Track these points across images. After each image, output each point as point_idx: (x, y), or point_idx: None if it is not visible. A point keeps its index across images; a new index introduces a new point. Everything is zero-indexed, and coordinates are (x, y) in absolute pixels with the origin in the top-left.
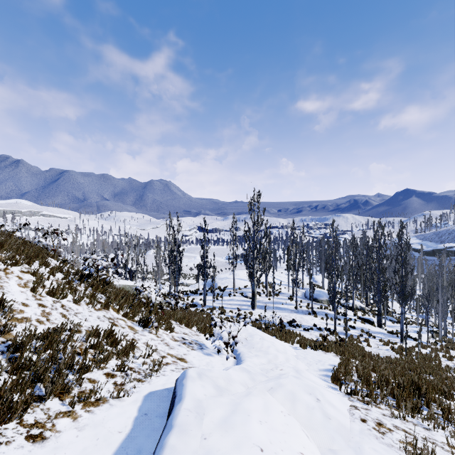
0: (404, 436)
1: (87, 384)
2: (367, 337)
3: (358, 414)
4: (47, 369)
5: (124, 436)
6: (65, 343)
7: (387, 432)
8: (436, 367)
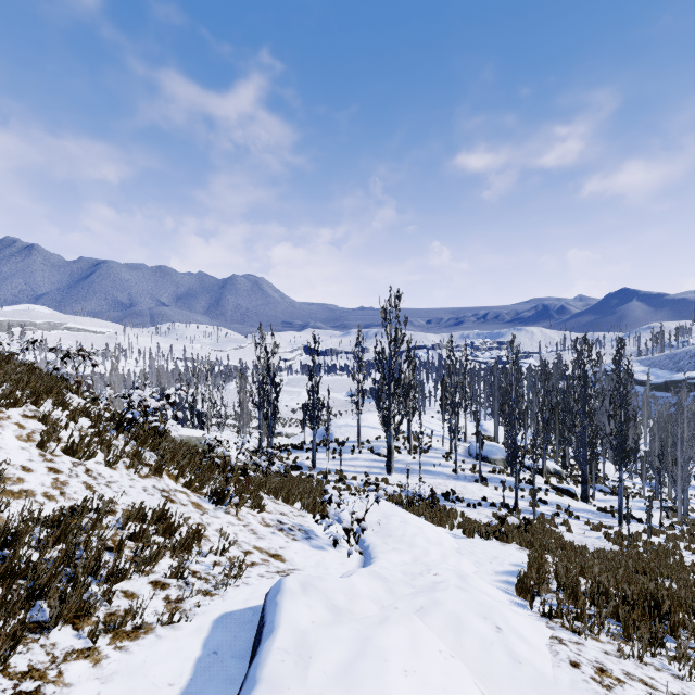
0: (643, 692)
1: (121, 600)
2: (566, 517)
3: (565, 652)
4: (55, 577)
5: (177, 691)
6: (88, 531)
7: (614, 685)
8: (678, 566)
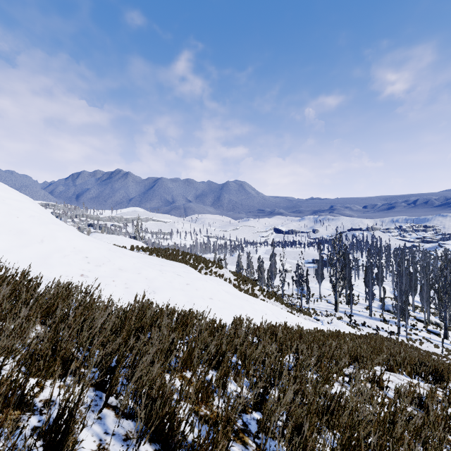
0: None
1: None
2: (425, 341)
3: None
4: None
5: None
6: None
7: None
8: None
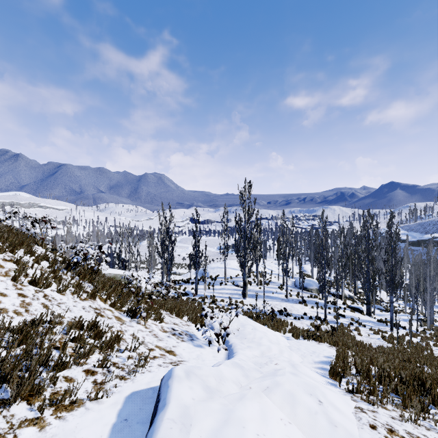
0: None
1: (63, 383)
2: (357, 325)
3: (366, 418)
4: (16, 368)
5: None
6: (42, 336)
7: None
8: (430, 357)
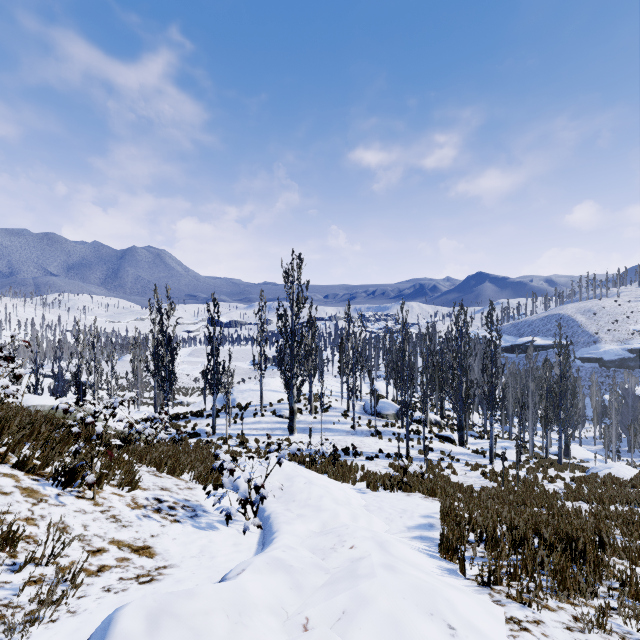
0: None
1: None
2: (449, 461)
3: None
4: None
5: None
6: None
7: None
8: (546, 495)
